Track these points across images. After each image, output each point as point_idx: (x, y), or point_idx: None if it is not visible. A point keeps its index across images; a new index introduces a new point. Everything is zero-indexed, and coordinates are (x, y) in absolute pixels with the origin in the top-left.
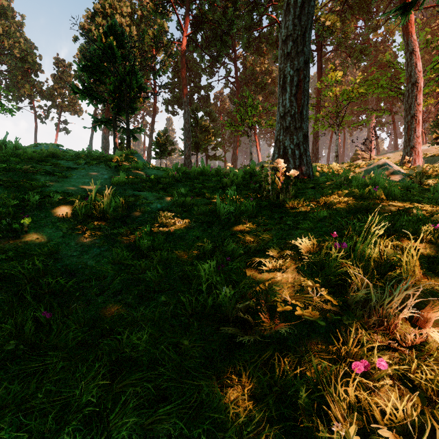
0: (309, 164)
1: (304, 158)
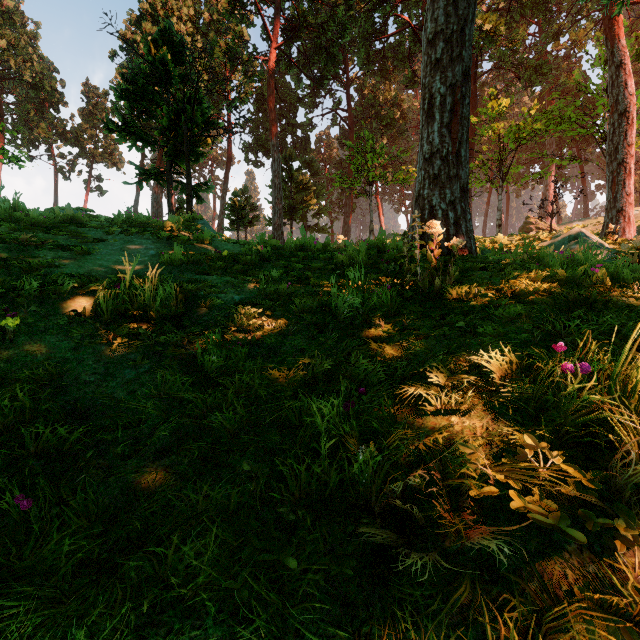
0: (470, 233)
1: (463, 224)
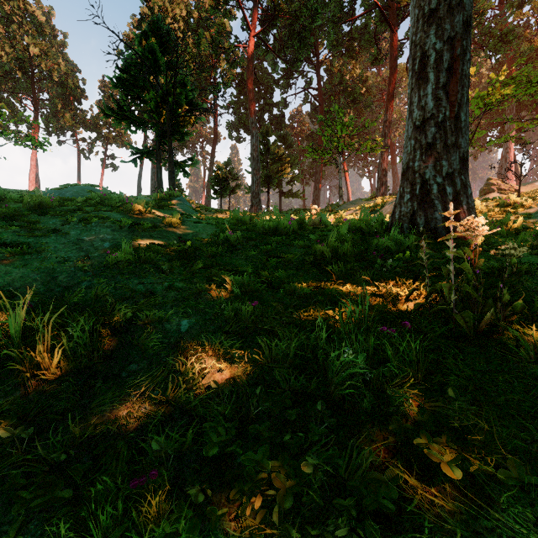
0: (472, 210)
1: (464, 201)
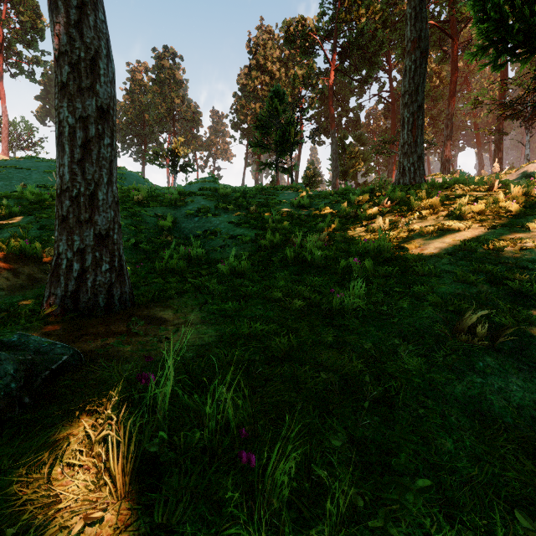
0: (422, 175)
1: (418, 172)
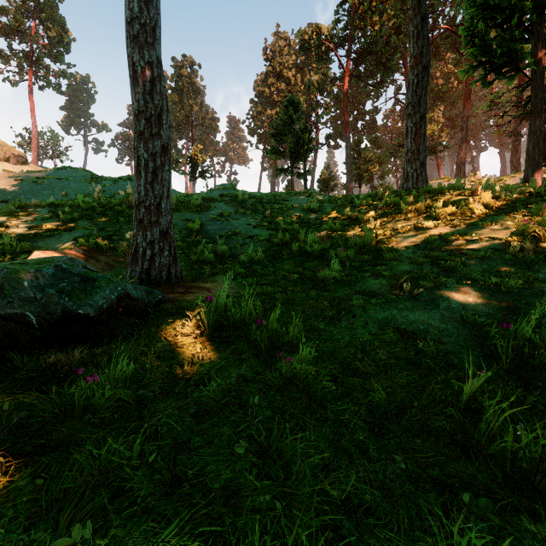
0: (424, 180)
1: (420, 177)
